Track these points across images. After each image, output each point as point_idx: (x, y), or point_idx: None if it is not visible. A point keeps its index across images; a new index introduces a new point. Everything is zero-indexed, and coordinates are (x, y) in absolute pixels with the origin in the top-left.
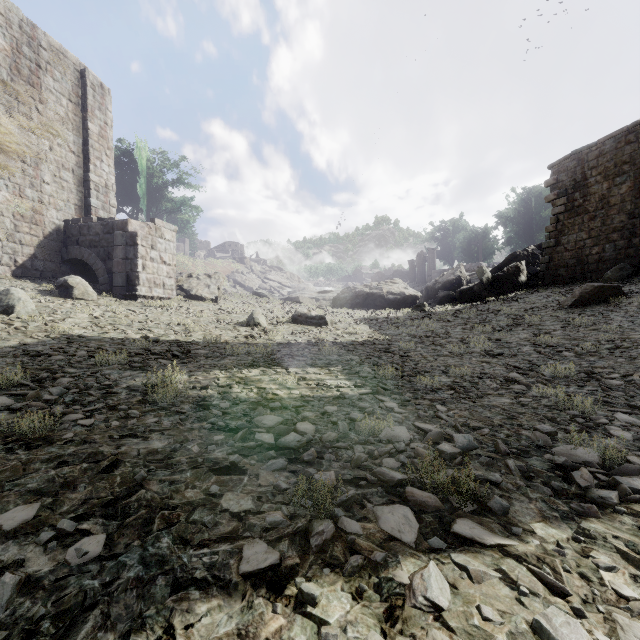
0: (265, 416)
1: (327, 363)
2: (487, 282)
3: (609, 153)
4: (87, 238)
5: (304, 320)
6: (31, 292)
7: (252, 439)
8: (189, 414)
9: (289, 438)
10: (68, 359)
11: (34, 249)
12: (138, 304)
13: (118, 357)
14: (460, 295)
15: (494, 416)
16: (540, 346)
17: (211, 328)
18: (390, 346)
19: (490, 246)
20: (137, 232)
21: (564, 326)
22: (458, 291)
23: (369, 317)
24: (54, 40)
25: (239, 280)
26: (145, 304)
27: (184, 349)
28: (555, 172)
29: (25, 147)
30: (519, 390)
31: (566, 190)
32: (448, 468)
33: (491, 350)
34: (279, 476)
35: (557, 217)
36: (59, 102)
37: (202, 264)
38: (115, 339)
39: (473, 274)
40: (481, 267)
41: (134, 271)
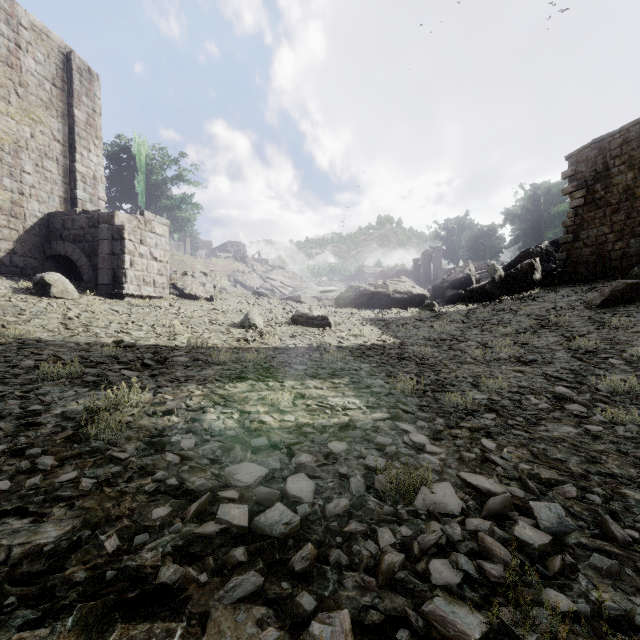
0: (241, 465)
1: (331, 373)
2: (499, 280)
3: (634, 140)
4: (71, 232)
5: (305, 321)
6: (4, 290)
7: (214, 514)
8: (130, 461)
9: (272, 516)
10: (4, 371)
11: (13, 244)
12: (124, 303)
13: (67, 369)
14: (470, 294)
15: (566, 458)
16: (577, 351)
17: (200, 330)
18: (403, 351)
19: (497, 244)
20: (124, 225)
21: (599, 328)
22: (468, 290)
23: (375, 317)
24: (36, 19)
25: (240, 279)
26: (132, 303)
27: (159, 356)
28: (573, 163)
29: (3, 133)
30: (577, 412)
31: (586, 181)
32: (545, 583)
33: (521, 356)
34: (246, 618)
35: (575, 211)
36: (42, 86)
37: (202, 263)
38: (81, 344)
39: (482, 272)
40: (493, 264)
41: (121, 268)
